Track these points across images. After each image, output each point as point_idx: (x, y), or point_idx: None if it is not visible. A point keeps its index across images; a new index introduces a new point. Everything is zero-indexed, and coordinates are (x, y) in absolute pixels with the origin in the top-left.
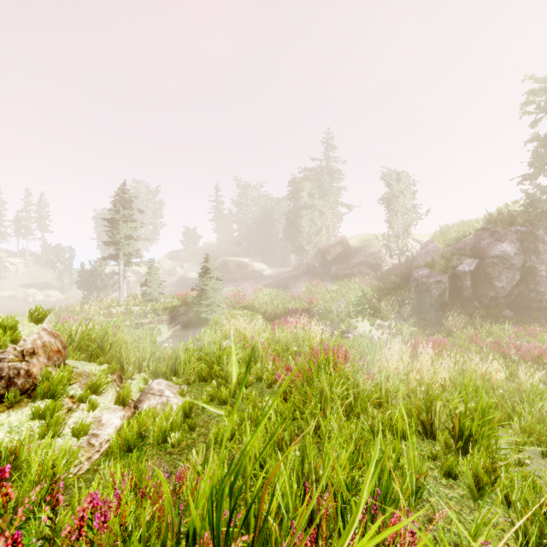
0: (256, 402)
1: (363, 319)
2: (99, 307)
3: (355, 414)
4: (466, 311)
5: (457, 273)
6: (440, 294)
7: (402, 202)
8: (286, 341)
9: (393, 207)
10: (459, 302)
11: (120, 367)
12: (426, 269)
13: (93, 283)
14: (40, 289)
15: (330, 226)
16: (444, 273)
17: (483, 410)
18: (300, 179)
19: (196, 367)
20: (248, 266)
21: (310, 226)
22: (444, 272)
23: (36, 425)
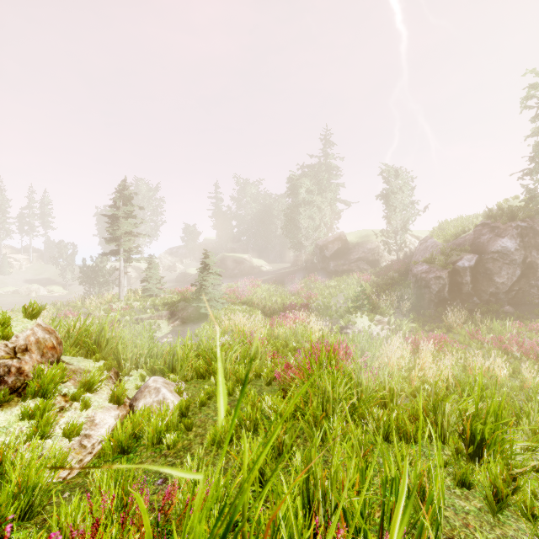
0: (255, 401)
1: (362, 314)
2: (100, 302)
3: (358, 415)
4: (465, 307)
5: (457, 268)
6: (440, 290)
7: (400, 198)
8: (285, 337)
9: (391, 203)
10: (459, 297)
11: (117, 363)
12: (425, 265)
13: (94, 278)
14: (43, 284)
15: (328, 222)
16: (443, 268)
17: (496, 412)
18: (298, 176)
19: (194, 363)
20: (247, 262)
21: (309, 222)
22: (443, 267)
23: (25, 425)
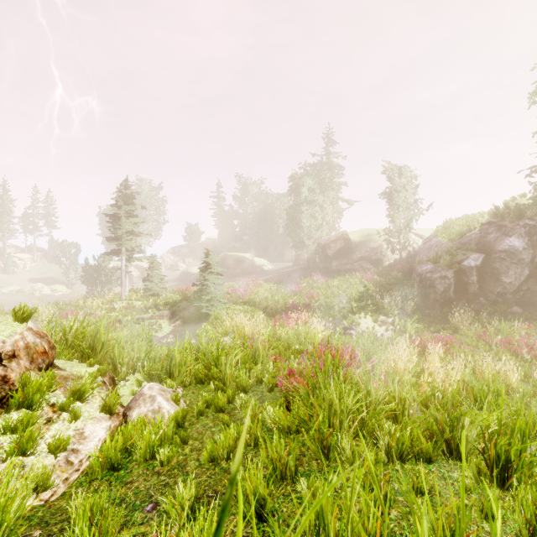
0: (256, 411)
1: (366, 315)
2: (102, 301)
3: (368, 430)
4: (472, 307)
5: (463, 268)
6: (445, 290)
7: (403, 196)
8: (288, 338)
9: (395, 201)
10: (464, 298)
11: (113, 367)
12: (429, 264)
13: (97, 278)
14: (47, 283)
15: (330, 221)
16: (448, 268)
17: (522, 430)
18: (300, 175)
19: (193, 367)
20: (249, 261)
21: (311, 221)
22: (448, 267)
23: (7, 440)
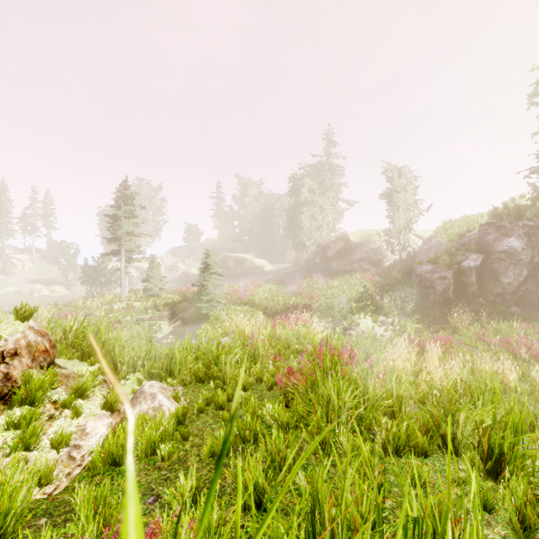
0: (256, 408)
1: (366, 315)
2: (101, 302)
3: (365, 425)
4: (471, 308)
5: (462, 268)
6: (444, 290)
7: (403, 197)
8: (287, 338)
9: (395, 202)
10: (464, 298)
11: (113, 366)
12: (429, 265)
13: (96, 279)
14: (46, 284)
15: (330, 221)
16: (448, 268)
17: (515, 424)
18: (300, 175)
19: (193, 366)
20: (249, 262)
21: (311, 222)
22: (448, 267)
23: (10, 436)
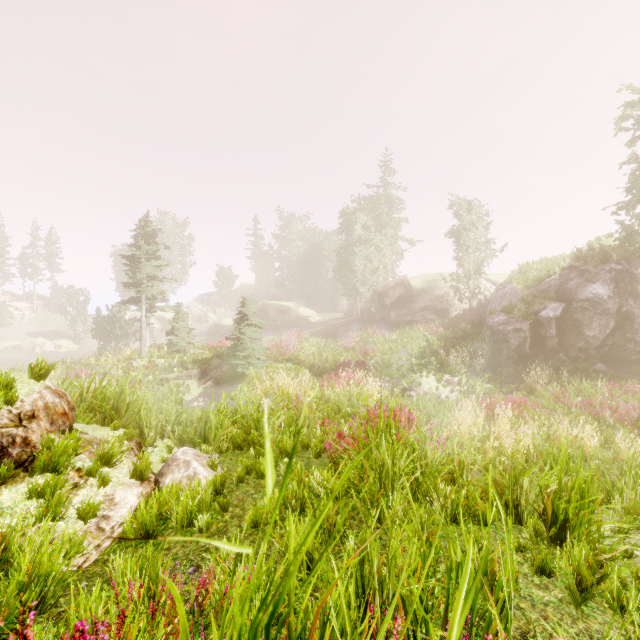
0: (302, 476)
1: (428, 374)
2: (118, 359)
3: (422, 493)
4: (550, 365)
5: (540, 319)
6: (520, 344)
7: (473, 235)
8: (337, 400)
9: (463, 241)
10: (542, 353)
11: (139, 432)
12: (502, 315)
13: (111, 331)
14: (50, 338)
15: (388, 264)
16: (524, 319)
17: (581, 489)
18: (353, 210)
19: (230, 431)
20: (292, 311)
21: (365, 264)
22: (524, 318)
23: (33, 505)
